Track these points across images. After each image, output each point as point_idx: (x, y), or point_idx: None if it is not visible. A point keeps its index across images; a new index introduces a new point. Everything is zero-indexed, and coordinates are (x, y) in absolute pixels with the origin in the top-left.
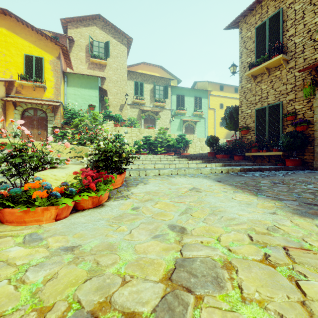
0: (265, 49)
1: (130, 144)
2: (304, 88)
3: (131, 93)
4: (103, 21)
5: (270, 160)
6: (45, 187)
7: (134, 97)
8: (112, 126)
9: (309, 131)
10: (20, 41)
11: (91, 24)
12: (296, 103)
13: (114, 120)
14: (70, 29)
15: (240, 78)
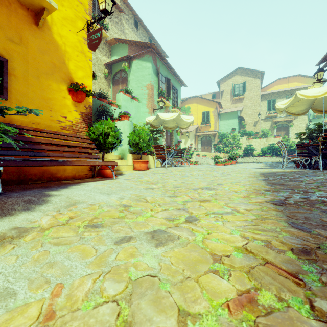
0: None
1: (258, 150)
2: None
3: (264, 110)
4: (241, 69)
5: None
6: (221, 161)
7: (267, 113)
8: (246, 139)
9: None
10: (200, 107)
11: (233, 75)
12: None
13: (248, 135)
14: (221, 84)
15: None
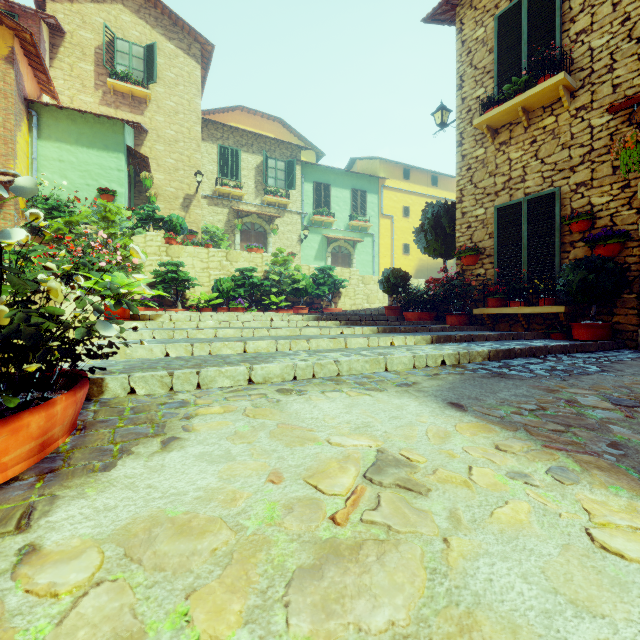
0: (518, 65)
1: (205, 286)
2: (623, 150)
3: (211, 171)
4: None
5: (530, 326)
6: None
7: (219, 181)
8: (160, 243)
9: (627, 258)
10: None
11: None
12: (595, 191)
13: (166, 229)
14: (53, 1)
15: (460, 136)
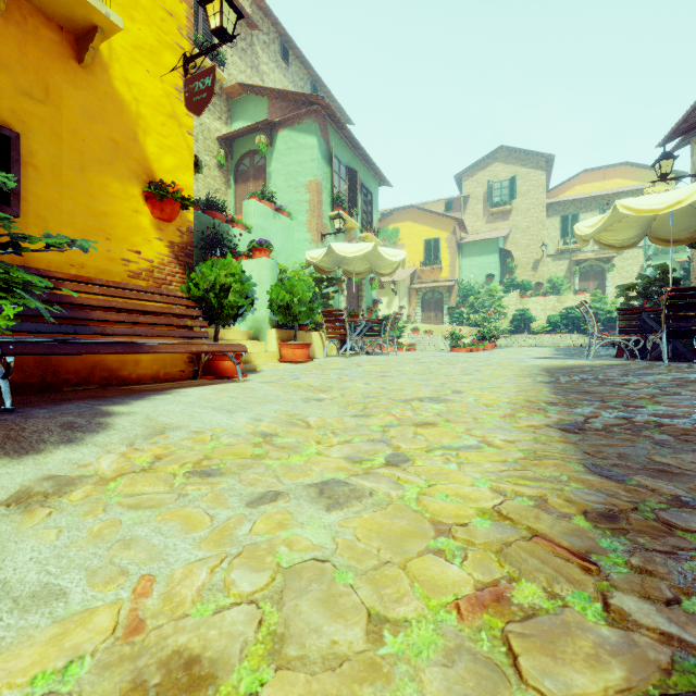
0: None
1: (542, 320)
2: None
3: (554, 236)
4: (506, 150)
5: None
6: (463, 343)
7: (561, 242)
8: (516, 298)
9: None
10: (420, 228)
11: (490, 162)
12: None
13: (520, 289)
14: (464, 181)
15: None
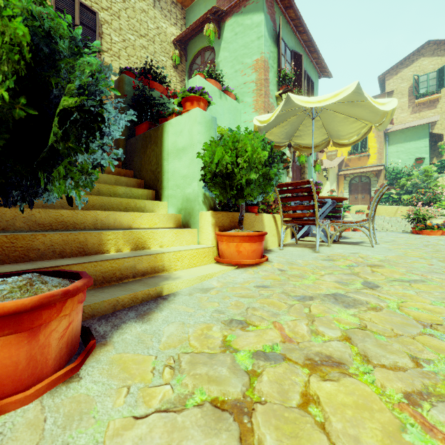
0: None
1: None
2: None
3: None
4: (434, 44)
5: None
6: (436, 224)
7: None
8: None
9: None
10: None
11: (415, 58)
12: None
13: None
14: (388, 80)
15: None
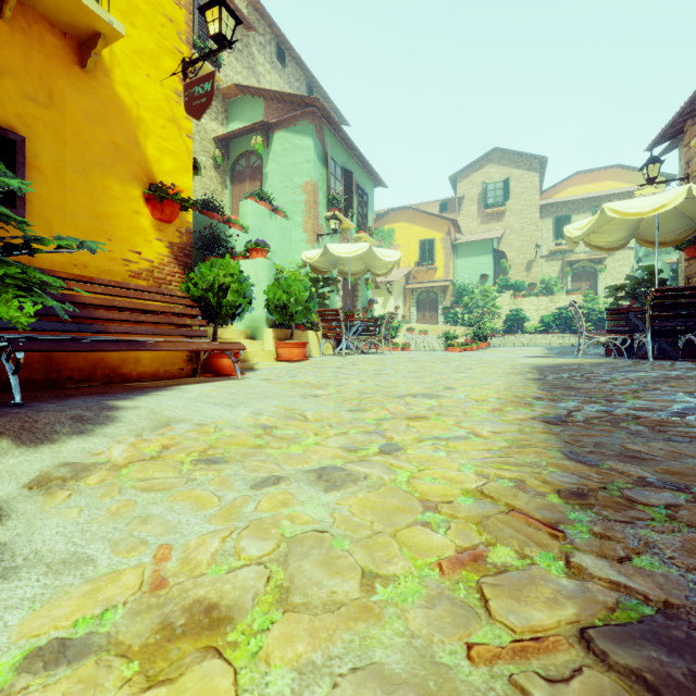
0: None
1: (535, 320)
2: None
3: (547, 237)
4: (500, 152)
5: None
6: (457, 343)
7: (554, 243)
8: (510, 298)
9: None
10: (415, 229)
11: (484, 164)
12: None
13: (513, 289)
14: (459, 182)
15: None
